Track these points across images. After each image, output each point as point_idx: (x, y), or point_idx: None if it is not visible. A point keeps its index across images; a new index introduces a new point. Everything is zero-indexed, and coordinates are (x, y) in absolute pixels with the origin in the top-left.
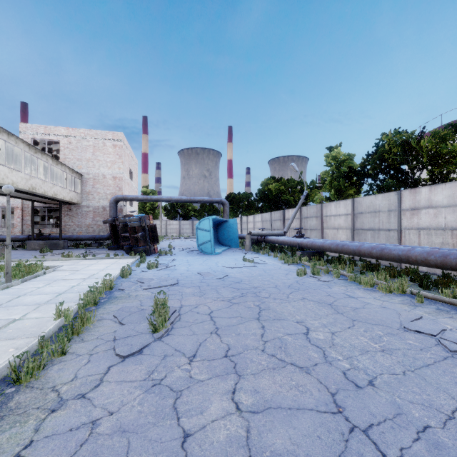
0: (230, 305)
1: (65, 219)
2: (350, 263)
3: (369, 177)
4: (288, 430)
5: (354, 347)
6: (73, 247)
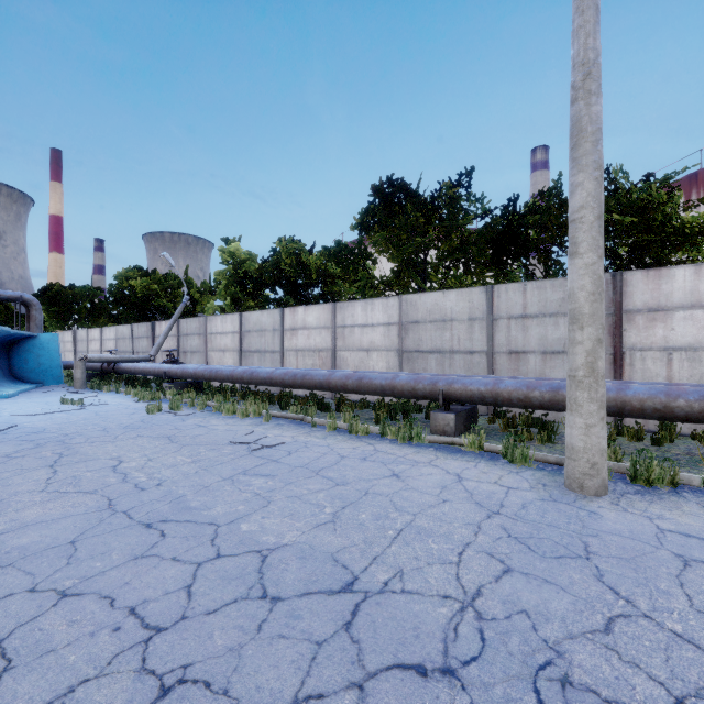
0: (6, 460)
1: None
2: (231, 392)
3: (267, 287)
4: (42, 532)
5: (165, 465)
6: None
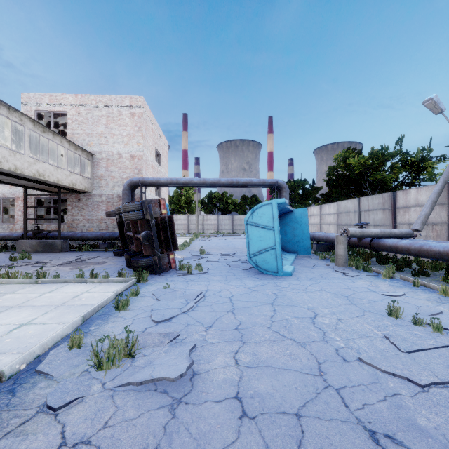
0: None
1: (73, 212)
2: None
3: None
4: None
5: None
6: (76, 249)
